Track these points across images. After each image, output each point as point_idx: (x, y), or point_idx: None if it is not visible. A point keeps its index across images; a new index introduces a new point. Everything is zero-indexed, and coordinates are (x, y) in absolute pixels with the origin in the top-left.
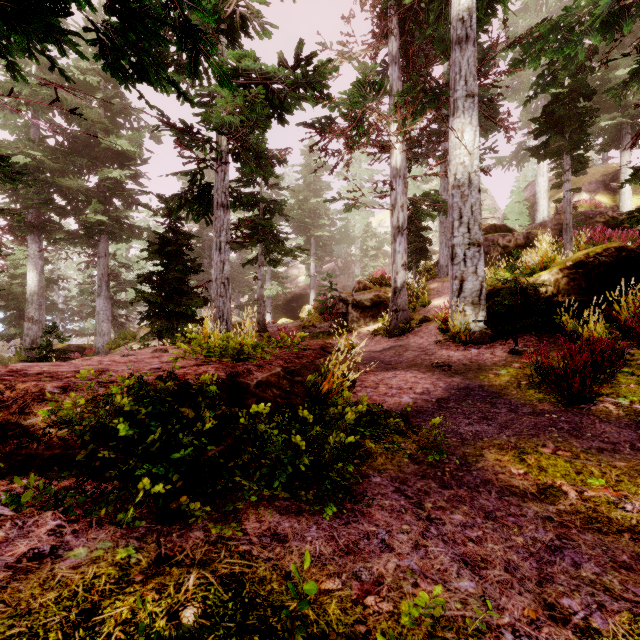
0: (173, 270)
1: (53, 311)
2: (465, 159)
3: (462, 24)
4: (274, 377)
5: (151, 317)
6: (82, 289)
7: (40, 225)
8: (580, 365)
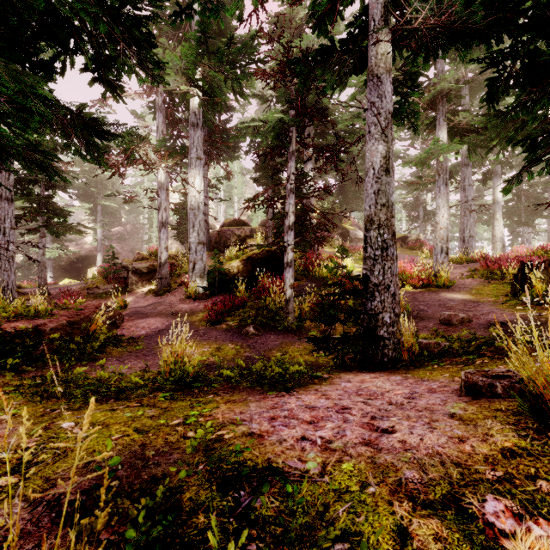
0: None
1: None
2: (196, 194)
3: (195, 116)
4: (61, 326)
5: None
6: None
7: None
8: (219, 309)
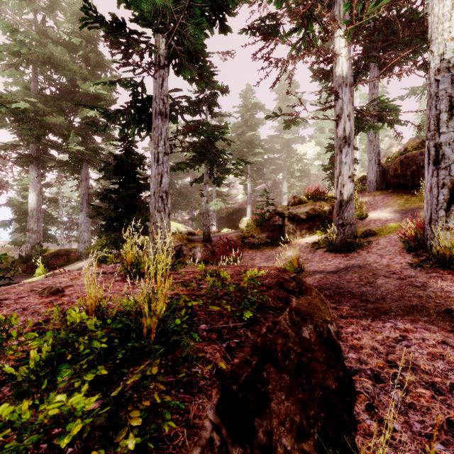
0: (127, 188)
1: (54, 223)
2: None
3: None
4: None
5: (108, 230)
6: (74, 206)
7: (37, 156)
8: None
